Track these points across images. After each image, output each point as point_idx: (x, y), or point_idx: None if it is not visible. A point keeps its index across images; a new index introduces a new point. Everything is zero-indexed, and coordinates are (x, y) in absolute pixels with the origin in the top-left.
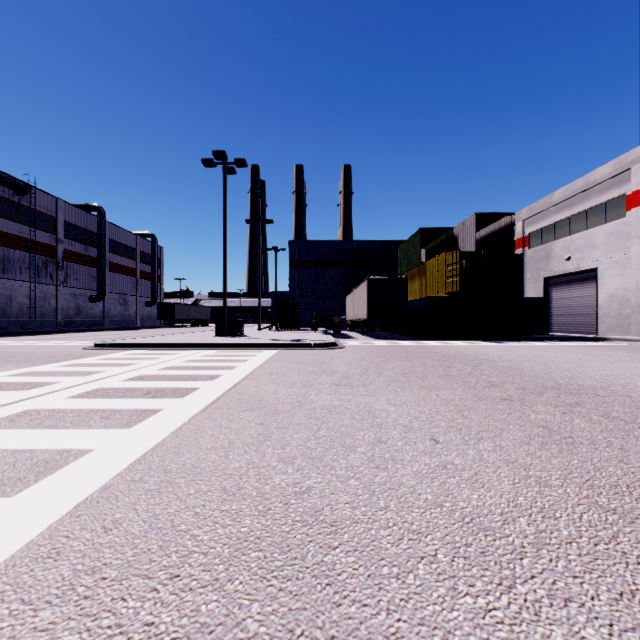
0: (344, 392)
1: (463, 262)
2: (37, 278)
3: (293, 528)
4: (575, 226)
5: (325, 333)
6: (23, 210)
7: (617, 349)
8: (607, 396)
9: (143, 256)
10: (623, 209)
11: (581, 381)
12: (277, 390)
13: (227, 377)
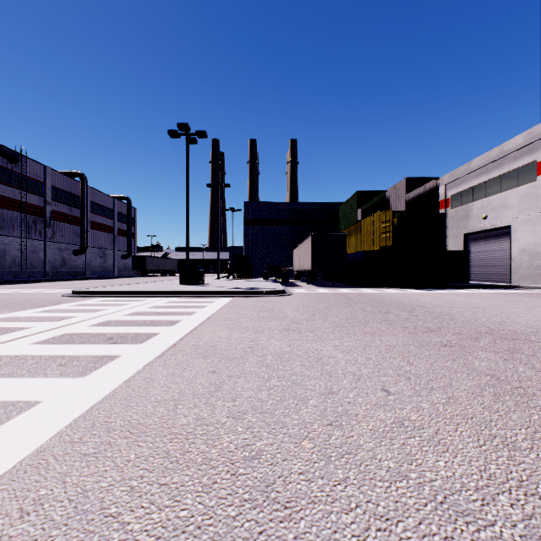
0: (293, 337)
1: (394, 220)
2: (28, 234)
3: (240, 511)
4: (491, 189)
5: (275, 282)
6: (15, 176)
7: (532, 296)
8: (540, 342)
9: (119, 216)
10: (534, 174)
11: (511, 326)
12: (231, 335)
13: (186, 322)
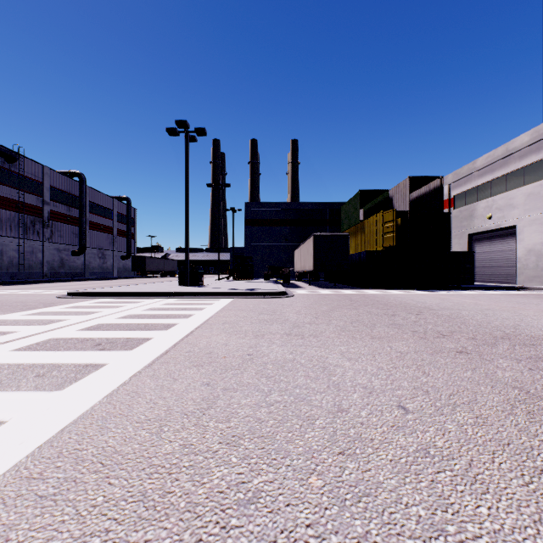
0: (296, 343)
1: (398, 220)
2: (25, 235)
3: None
4: (496, 188)
5: (276, 283)
6: (13, 175)
7: (541, 297)
8: None
9: (119, 216)
10: (540, 173)
11: (527, 330)
12: (228, 341)
13: (181, 326)
